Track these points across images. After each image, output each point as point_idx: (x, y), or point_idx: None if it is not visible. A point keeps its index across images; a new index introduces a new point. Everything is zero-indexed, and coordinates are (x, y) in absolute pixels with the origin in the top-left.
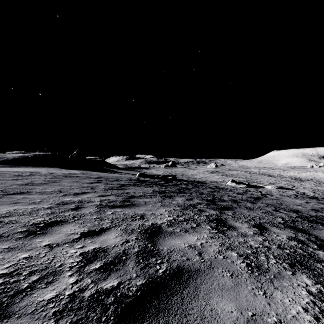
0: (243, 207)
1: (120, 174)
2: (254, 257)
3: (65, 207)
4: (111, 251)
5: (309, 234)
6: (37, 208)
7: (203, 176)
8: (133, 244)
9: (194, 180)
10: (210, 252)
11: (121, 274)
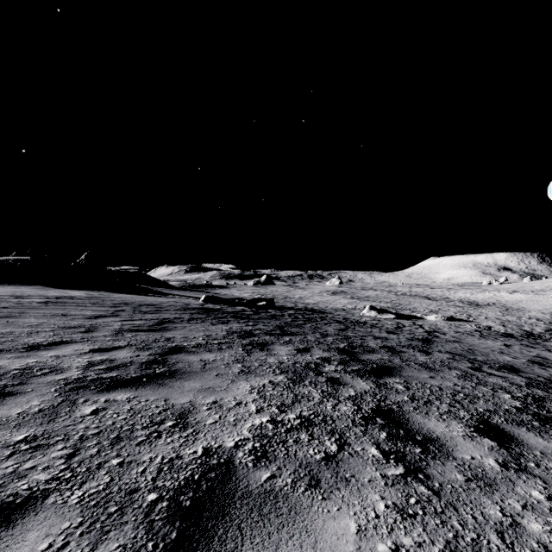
0: (415, 366)
1: (170, 297)
2: None
3: None
4: None
5: None
6: None
7: (321, 301)
8: None
9: (306, 308)
10: None
11: None
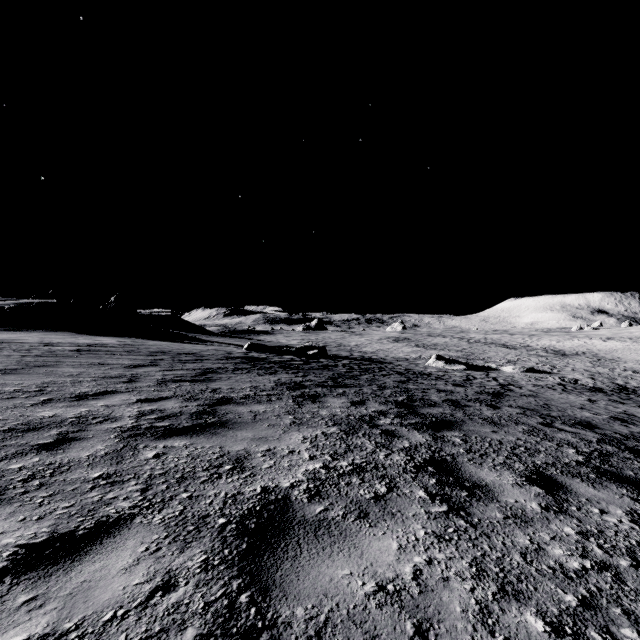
0: (478, 420)
1: (209, 345)
2: (601, 632)
3: (23, 440)
4: None
5: None
6: None
7: (380, 349)
8: (187, 601)
9: (363, 357)
10: (454, 622)
11: None
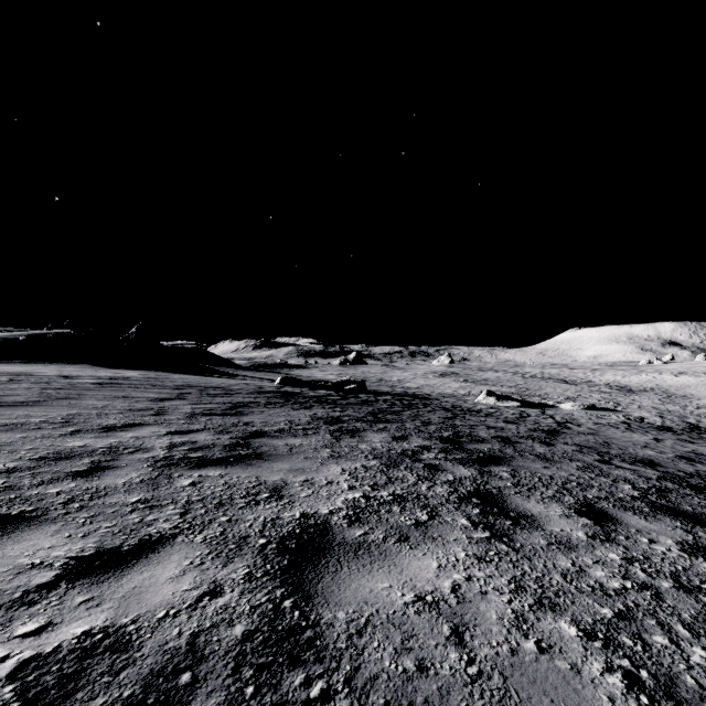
0: (529, 456)
1: (238, 379)
2: (633, 638)
3: (57, 468)
4: (143, 646)
5: None
6: None
7: (425, 384)
8: (234, 604)
9: (406, 393)
10: (490, 627)
11: None
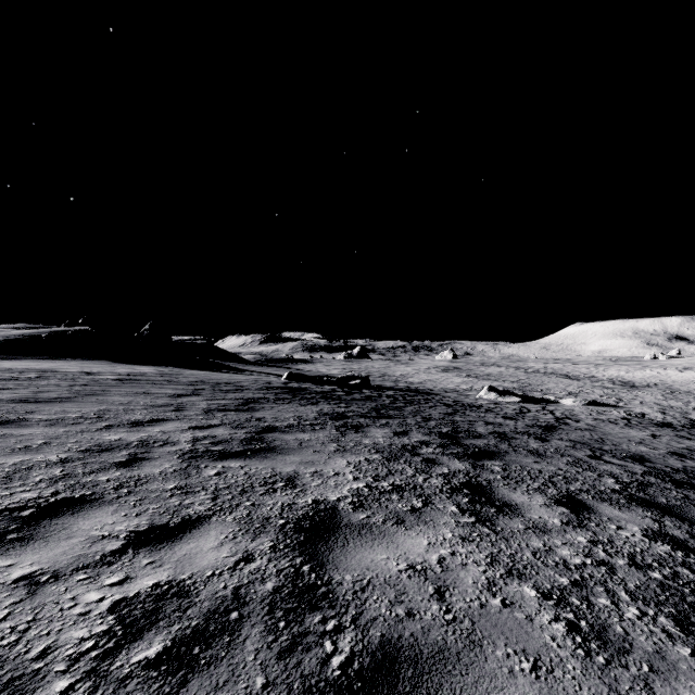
0: (522, 451)
1: (247, 374)
2: (581, 599)
3: (101, 459)
4: (200, 594)
5: (688, 521)
6: (30, 463)
7: (428, 379)
8: (264, 568)
9: (409, 388)
10: (466, 588)
11: (221, 680)
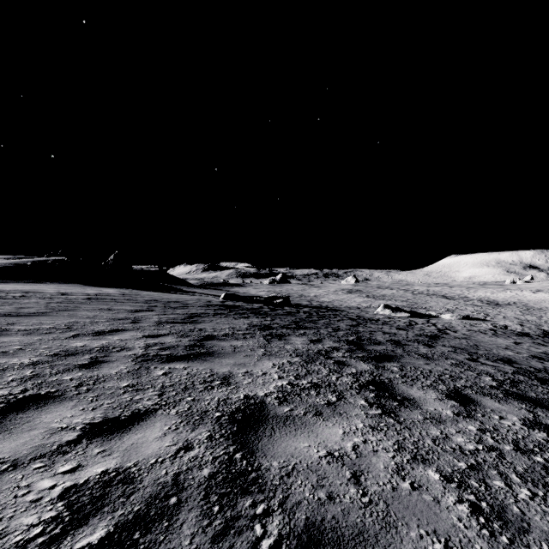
0: (415, 355)
1: (192, 295)
2: (479, 482)
3: (67, 361)
4: (143, 481)
5: None
6: (6, 365)
7: (336, 299)
8: (201, 455)
9: (321, 306)
10: (378, 473)
11: None
